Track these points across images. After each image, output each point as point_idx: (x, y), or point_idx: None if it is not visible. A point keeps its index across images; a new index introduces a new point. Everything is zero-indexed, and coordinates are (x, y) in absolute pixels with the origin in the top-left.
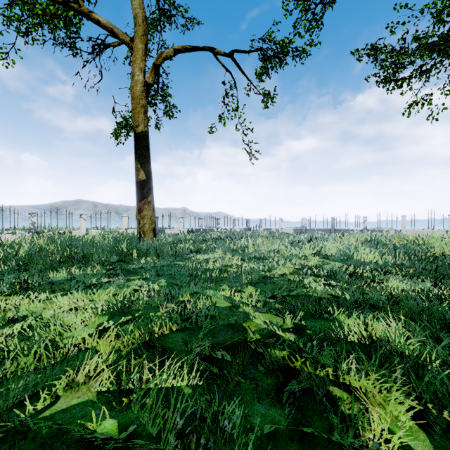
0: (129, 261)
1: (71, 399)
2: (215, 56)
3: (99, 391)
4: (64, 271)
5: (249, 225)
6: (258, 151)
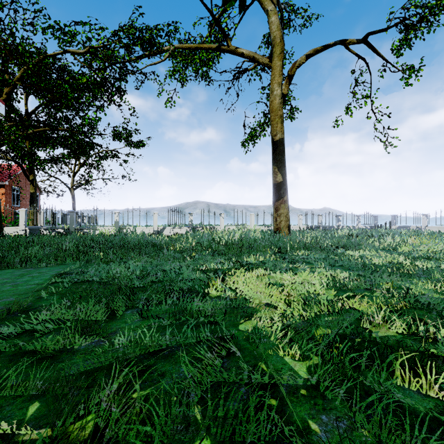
0: (284, 252)
1: (380, 332)
2: (346, 47)
3: (396, 332)
4: (252, 256)
5: (377, 222)
6: (396, 137)
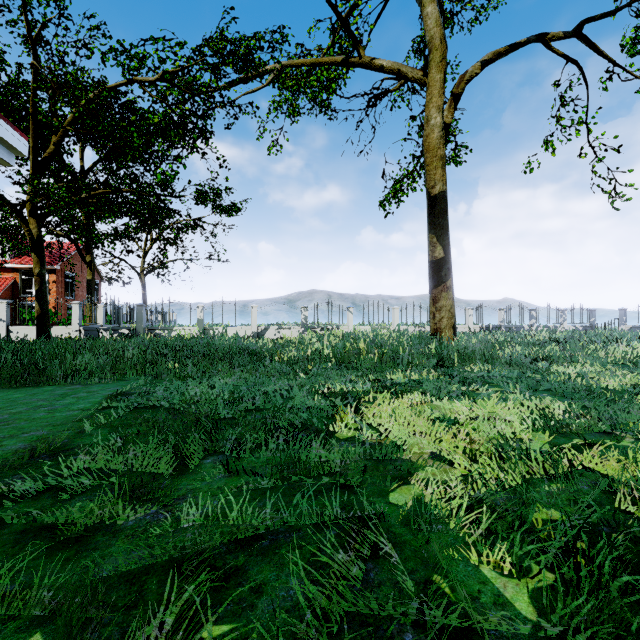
0: (449, 367)
1: None
2: (547, 46)
3: None
4: (399, 372)
5: (594, 320)
6: (631, 185)
